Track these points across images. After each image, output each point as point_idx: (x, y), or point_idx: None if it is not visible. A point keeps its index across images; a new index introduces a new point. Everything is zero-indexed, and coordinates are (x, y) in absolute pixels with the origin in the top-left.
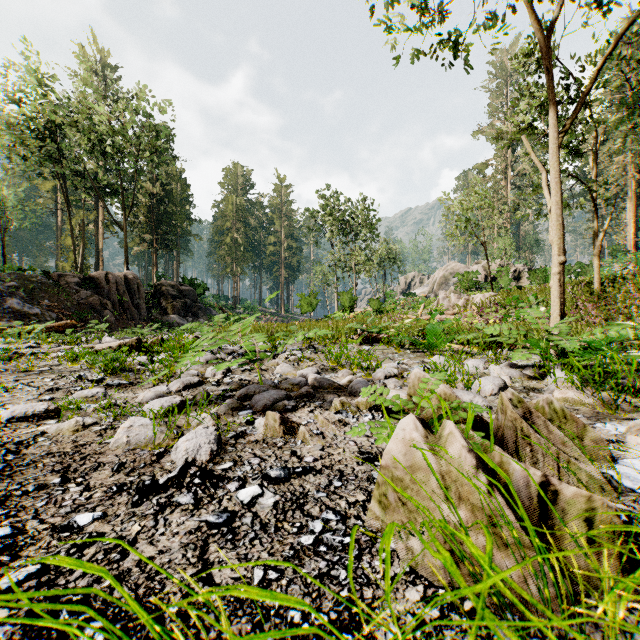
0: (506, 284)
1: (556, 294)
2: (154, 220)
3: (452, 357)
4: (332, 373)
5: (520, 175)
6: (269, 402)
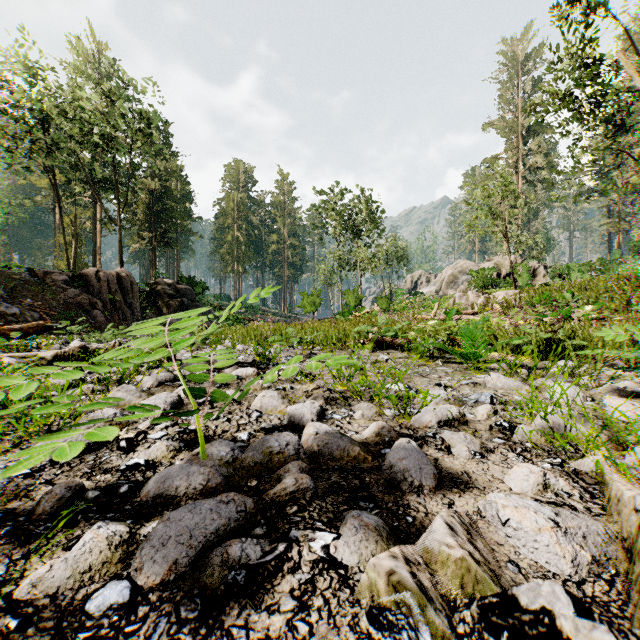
0: (525, 281)
1: None
2: (152, 217)
3: (509, 374)
4: (344, 408)
5: (532, 169)
6: (187, 552)
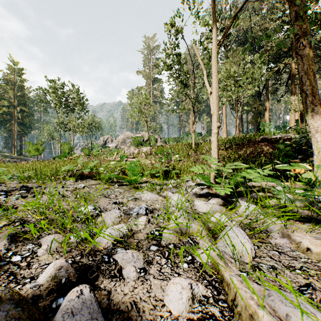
0: (153, 144)
1: (215, 146)
2: None
3: (152, 190)
4: (30, 243)
5: (155, 96)
6: None
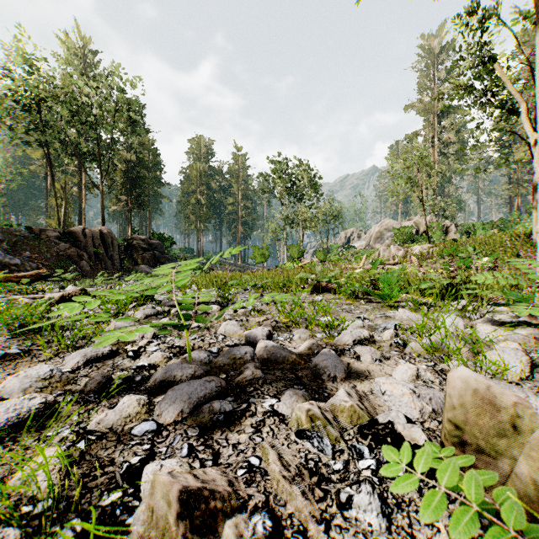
0: (438, 237)
1: None
2: (128, 183)
3: (414, 310)
4: (286, 333)
5: (446, 143)
6: (188, 406)
